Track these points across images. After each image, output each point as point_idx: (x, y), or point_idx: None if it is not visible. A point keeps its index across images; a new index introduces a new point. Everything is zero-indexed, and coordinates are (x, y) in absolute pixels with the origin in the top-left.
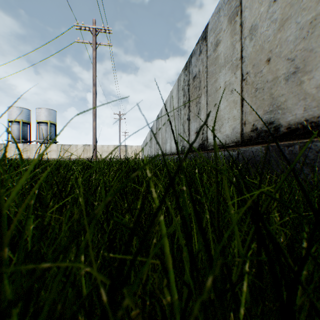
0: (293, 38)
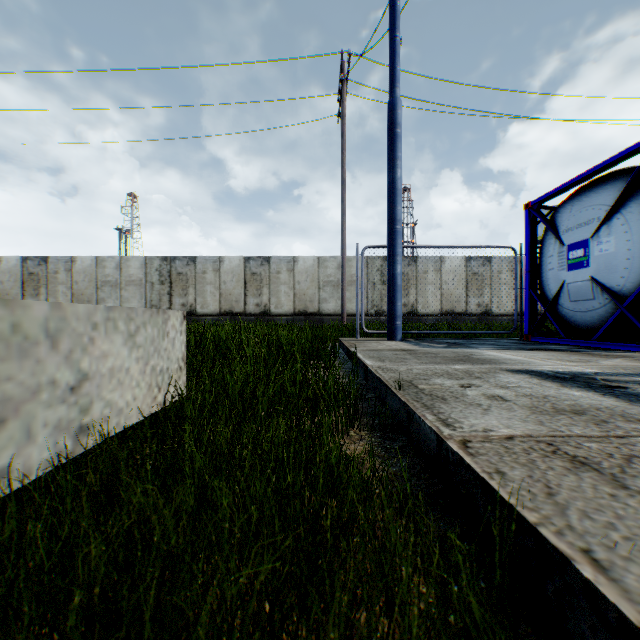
0: (16, 294)
